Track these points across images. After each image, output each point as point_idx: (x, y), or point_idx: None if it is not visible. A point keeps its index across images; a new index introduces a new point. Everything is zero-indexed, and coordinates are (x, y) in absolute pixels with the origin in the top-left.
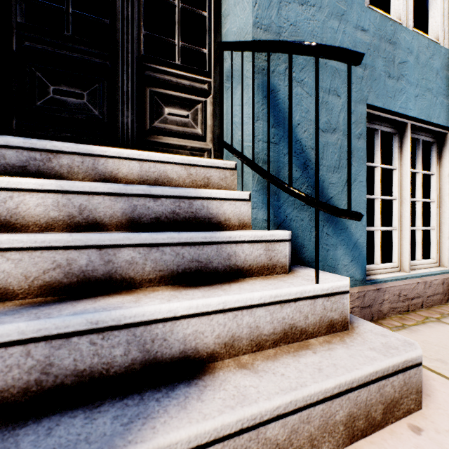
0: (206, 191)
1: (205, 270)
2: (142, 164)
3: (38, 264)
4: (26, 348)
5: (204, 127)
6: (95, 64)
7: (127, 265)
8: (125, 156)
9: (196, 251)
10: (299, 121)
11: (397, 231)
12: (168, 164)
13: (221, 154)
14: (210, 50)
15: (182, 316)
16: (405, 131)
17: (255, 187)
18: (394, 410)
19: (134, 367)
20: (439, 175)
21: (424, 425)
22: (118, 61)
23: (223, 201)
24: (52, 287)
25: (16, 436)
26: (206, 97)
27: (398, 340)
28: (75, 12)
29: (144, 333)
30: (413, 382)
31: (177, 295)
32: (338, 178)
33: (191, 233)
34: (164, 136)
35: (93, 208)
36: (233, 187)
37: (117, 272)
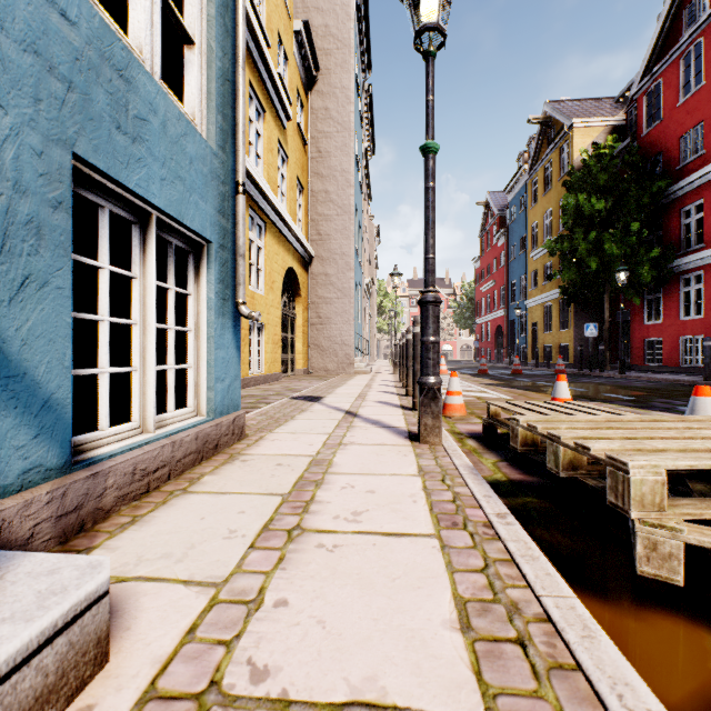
0: None
1: None
2: None
3: None
4: None
5: None
6: None
7: None
8: None
9: None
10: None
11: (139, 372)
12: None
13: None
14: None
15: None
16: (151, 225)
17: None
18: (46, 710)
19: None
20: (198, 297)
21: (103, 693)
22: None
23: None
24: None
25: None
26: None
27: (77, 569)
28: None
29: None
30: (92, 631)
31: None
32: (1, 273)
33: None
34: None
35: None
36: None
37: None
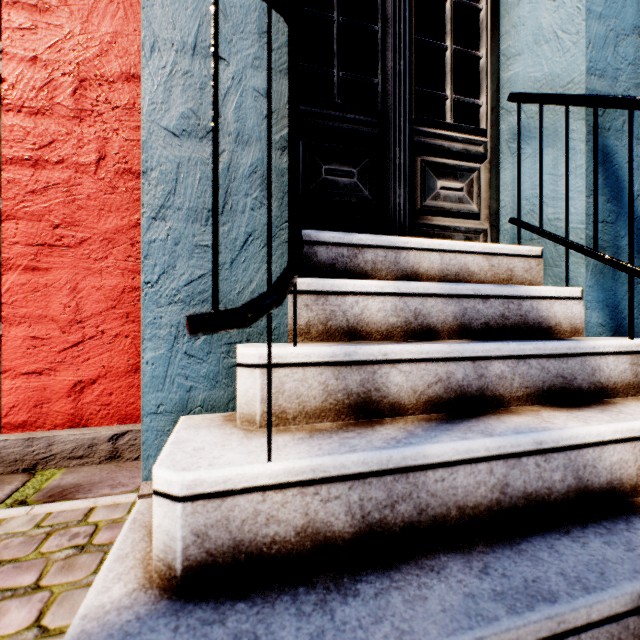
0: (535, 288)
1: (569, 388)
2: (442, 256)
3: (423, 378)
4: (489, 465)
5: (479, 201)
6: (364, 134)
7: (496, 380)
8: (426, 246)
9: (560, 364)
10: (638, 191)
11: None
12: (468, 254)
13: (498, 236)
14: (486, 101)
15: (608, 441)
16: None
17: (588, 282)
18: None
19: (569, 495)
20: None
21: None
22: (388, 128)
23: (553, 301)
24: (434, 403)
25: (524, 550)
26: (480, 163)
27: None
28: (344, 75)
29: (577, 458)
30: None
31: (576, 416)
32: None
33: (556, 343)
34: (433, 216)
35: (426, 312)
36: (538, 280)
37: (488, 388)
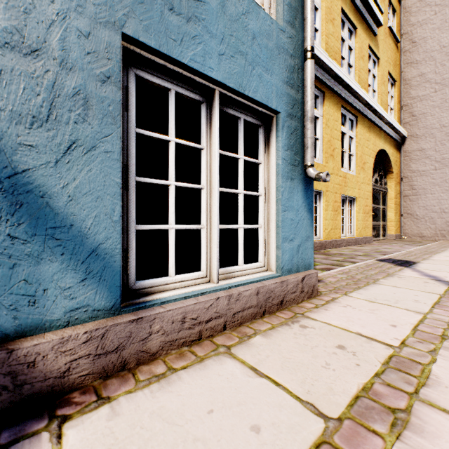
0: None
1: None
2: None
3: None
4: None
5: None
6: None
7: None
8: None
9: None
10: None
11: (205, 229)
12: None
13: None
14: None
15: None
16: (214, 100)
17: None
18: None
19: None
20: (268, 165)
21: None
22: None
23: None
24: None
25: None
26: None
27: None
28: None
29: None
30: None
31: None
32: (47, 138)
33: None
34: None
35: None
36: None
37: None
